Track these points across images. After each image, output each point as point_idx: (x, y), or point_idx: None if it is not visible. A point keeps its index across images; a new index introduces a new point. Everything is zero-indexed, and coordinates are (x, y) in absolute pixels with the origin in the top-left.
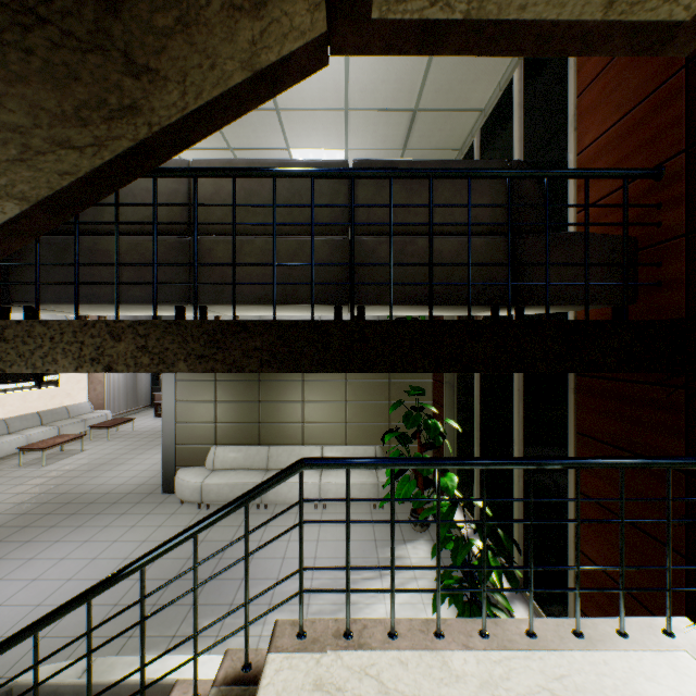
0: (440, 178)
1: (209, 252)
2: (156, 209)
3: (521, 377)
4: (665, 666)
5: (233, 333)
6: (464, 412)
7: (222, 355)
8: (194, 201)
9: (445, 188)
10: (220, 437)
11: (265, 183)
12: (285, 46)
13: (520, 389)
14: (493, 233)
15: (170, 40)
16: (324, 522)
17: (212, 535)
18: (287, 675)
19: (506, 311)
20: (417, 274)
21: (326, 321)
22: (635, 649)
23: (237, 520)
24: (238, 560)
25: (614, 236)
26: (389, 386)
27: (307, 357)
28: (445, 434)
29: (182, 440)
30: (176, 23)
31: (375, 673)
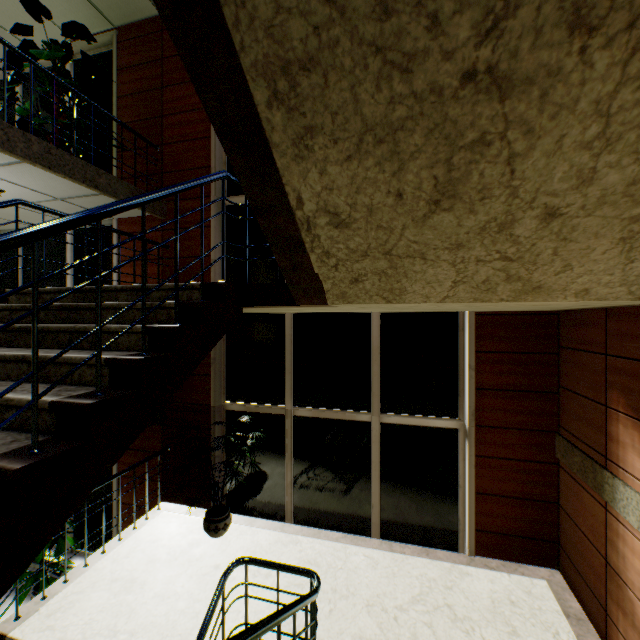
0: None
1: None
2: None
3: None
4: (161, 518)
5: None
6: None
7: None
8: None
9: None
10: None
11: None
12: None
13: None
14: None
15: None
16: None
17: None
18: (31, 627)
19: None
20: None
21: None
22: (153, 520)
23: None
24: None
25: None
26: None
27: None
28: None
29: None
30: None
31: (72, 593)
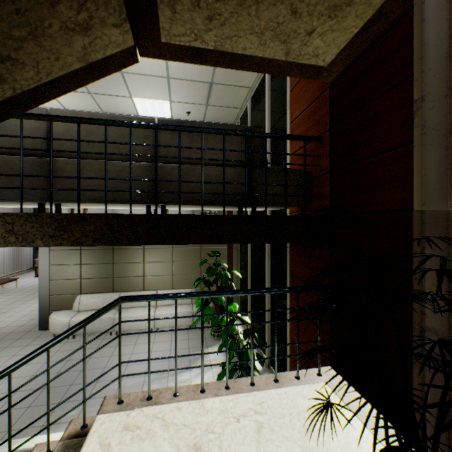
0: (208, 133)
1: (62, 169)
2: (22, 139)
3: (269, 245)
4: (313, 390)
5: (75, 221)
6: (244, 266)
7: (68, 235)
8: (50, 136)
9: (212, 139)
10: (84, 288)
11: (101, 127)
12: (107, 51)
13: (269, 252)
14: (239, 165)
15: (25, 43)
16: (134, 333)
17: (76, 355)
18: (107, 425)
19: (250, 208)
20: (195, 187)
21: (136, 214)
22: (302, 384)
23: (96, 344)
24: (78, 362)
25: (301, 170)
26: (201, 251)
27: (124, 236)
28: (233, 279)
29: (54, 292)
30: (28, 34)
31: (162, 416)
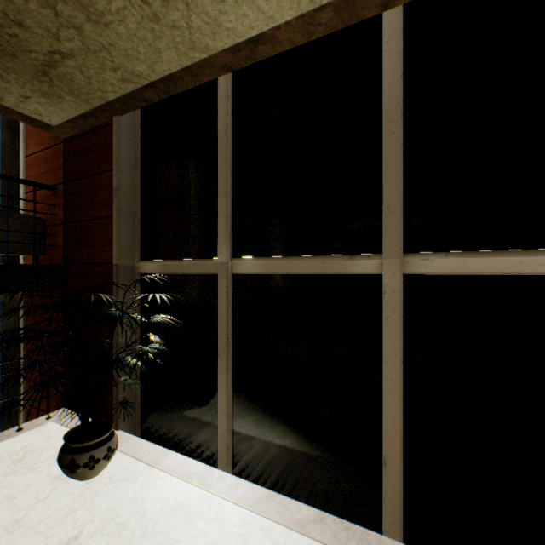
0: None
1: None
2: None
3: (0, 299)
4: (37, 432)
5: None
6: None
7: None
8: None
9: None
10: None
11: None
12: None
13: None
14: None
15: None
16: None
17: None
18: None
19: None
20: None
21: None
22: (24, 433)
23: None
24: None
25: (32, 216)
26: None
27: None
28: None
29: None
30: None
31: None
